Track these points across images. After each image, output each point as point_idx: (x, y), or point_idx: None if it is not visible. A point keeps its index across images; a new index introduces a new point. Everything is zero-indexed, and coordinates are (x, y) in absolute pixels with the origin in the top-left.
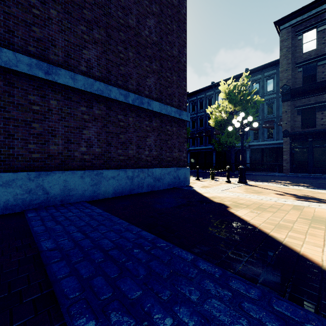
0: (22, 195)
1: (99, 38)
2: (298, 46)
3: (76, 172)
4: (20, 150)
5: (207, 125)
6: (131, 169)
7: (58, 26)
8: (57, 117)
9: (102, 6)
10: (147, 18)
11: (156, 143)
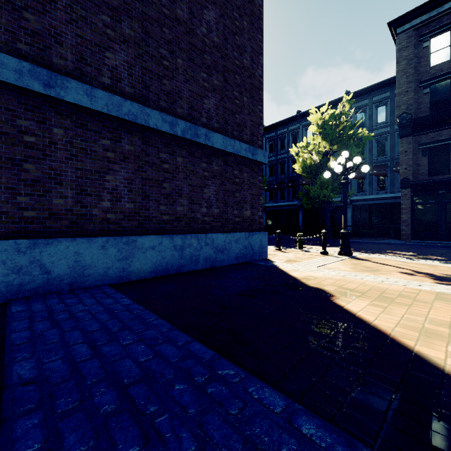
0: (6, 276)
1: (131, 36)
2: (423, 57)
3: (95, 240)
4: (4, 204)
5: (291, 171)
6: (180, 235)
7: (66, 14)
8: (65, 154)
9: None
10: (204, 9)
11: (217, 196)
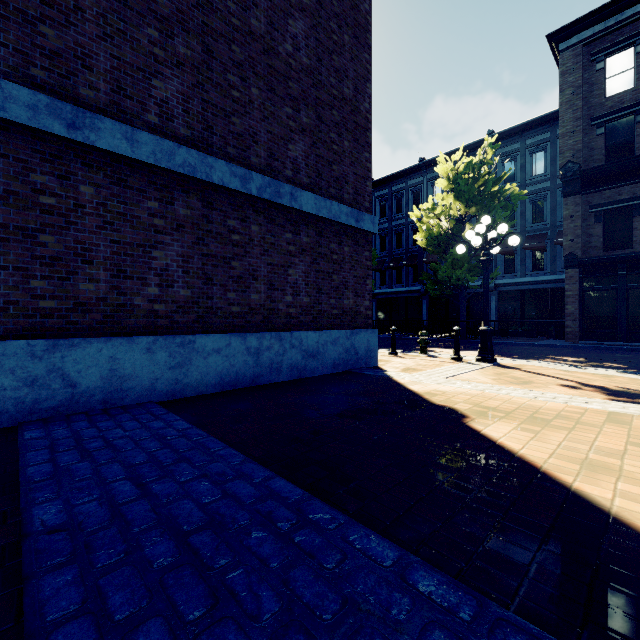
0: (15, 390)
1: (187, 56)
2: (596, 84)
3: (137, 341)
4: (12, 291)
5: (411, 244)
6: (256, 334)
7: (98, 27)
8: (96, 221)
9: None
10: (289, 18)
11: (308, 280)
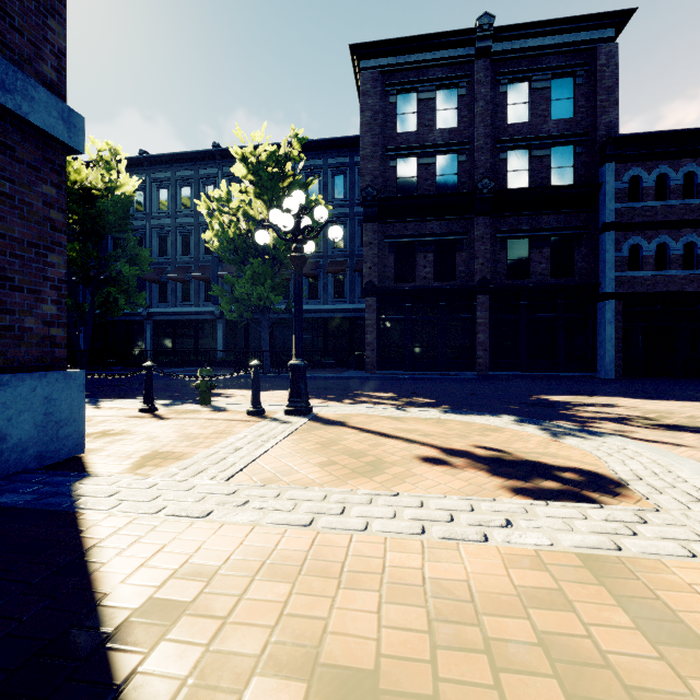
0: None
1: None
2: (390, 116)
3: None
4: None
5: (202, 251)
6: None
7: None
8: None
9: None
10: None
11: None
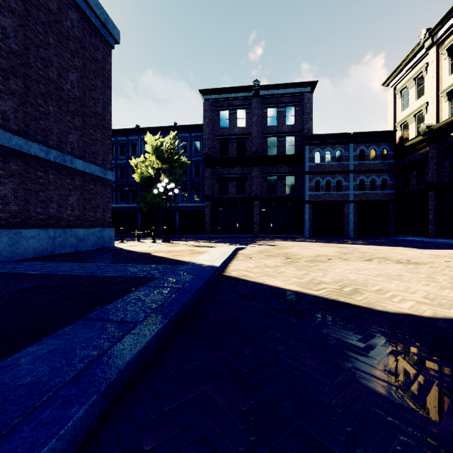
0: None
1: (16, 89)
2: (216, 120)
3: None
4: None
5: (131, 177)
6: (53, 229)
7: None
8: None
9: (20, 56)
10: (69, 72)
11: (79, 203)
